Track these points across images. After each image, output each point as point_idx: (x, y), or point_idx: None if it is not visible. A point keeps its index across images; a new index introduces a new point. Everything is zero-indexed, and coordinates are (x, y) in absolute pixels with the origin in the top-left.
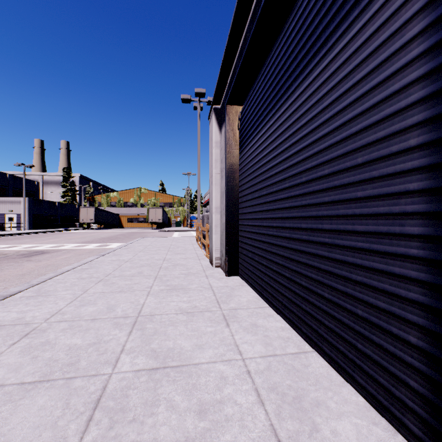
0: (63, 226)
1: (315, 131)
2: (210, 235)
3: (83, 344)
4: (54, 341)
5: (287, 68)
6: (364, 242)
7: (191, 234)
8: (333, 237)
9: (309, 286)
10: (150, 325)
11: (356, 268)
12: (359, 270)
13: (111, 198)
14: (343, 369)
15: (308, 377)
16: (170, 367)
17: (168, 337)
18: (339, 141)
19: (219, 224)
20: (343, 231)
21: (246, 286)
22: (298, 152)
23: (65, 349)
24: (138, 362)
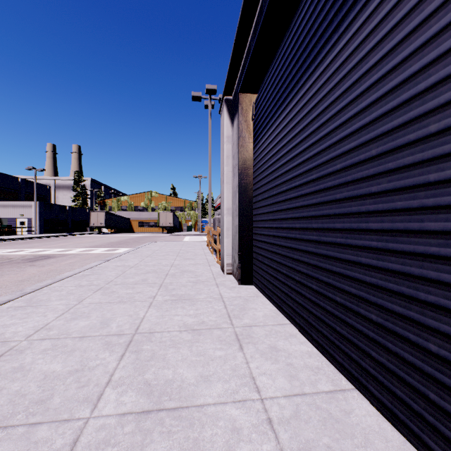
0: (74, 231)
1: (356, 101)
2: (221, 239)
3: (62, 372)
4: (29, 366)
5: (314, 32)
6: (441, 246)
7: (202, 238)
8: (385, 239)
9: (347, 304)
10: (147, 346)
11: (426, 283)
12: (432, 286)
13: (122, 202)
14: (403, 423)
15: (352, 432)
16: (165, 410)
17: (167, 363)
18: (395, 107)
19: (231, 226)
20: (403, 230)
21: (262, 297)
22: (330, 133)
23: (39, 379)
24: (125, 400)
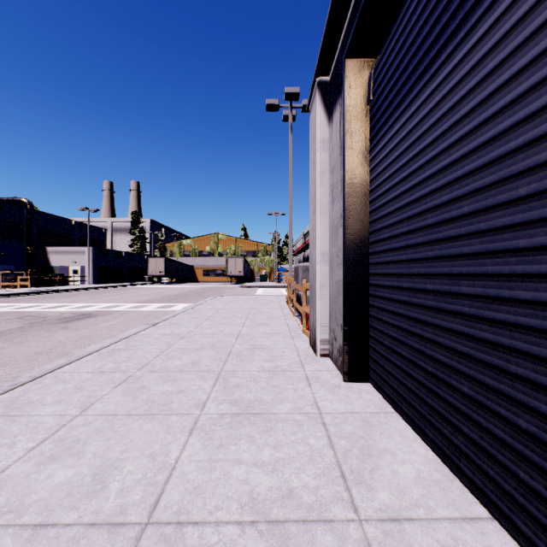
0: (130, 280)
1: None
2: (310, 299)
3: None
4: None
5: None
6: None
7: (279, 291)
8: None
9: None
10: None
11: None
12: None
13: (184, 246)
14: None
15: None
16: None
17: None
18: None
19: (327, 281)
20: None
21: (395, 416)
22: None
23: None
24: None
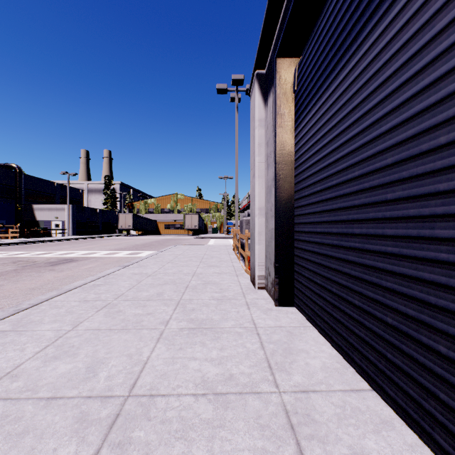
0: (104, 233)
1: None
2: (251, 245)
3: None
4: None
5: None
6: None
7: (228, 241)
8: None
9: None
10: (139, 432)
11: None
12: None
13: (149, 204)
14: None
15: None
16: None
17: None
18: None
19: (263, 230)
20: None
21: (311, 328)
22: None
23: None
24: None
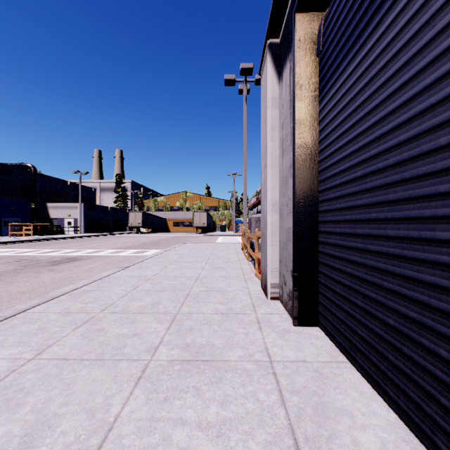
0: (114, 230)
1: None
2: (261, 246)
3: None
4: None
5: None
6: None
7: (236, 239)
8: None
9: None
10: None
11: None
12: None
13: (158, 202)
14: None
15: None
16: None
17: None
18: None
19: (277, 229)
20: None
21: (348, 366)
22: None
23: None
24: None
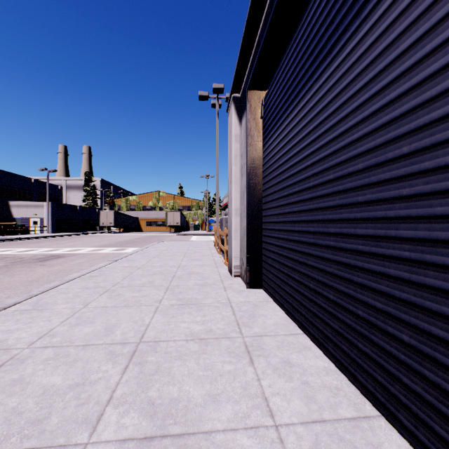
0: (84, 230)
1: (383, 92)
2: (228, 240)
3: (62, 386)
4: (29, 379)
5: (332, 20)
6: None
7: (209, 238)
8: (420, 250)
9: (371, 319)
10: (151, 357)
11: None
12: None
13: (130, 202)
14: None
15: None
16: (170, 437)
17: (172, 378)
18: (434, 96)
19: (238, 228)
20: (444, 241)
21: (272, 302)
22: (351, 129)
23: (38, 394)
24: (127, 423)
